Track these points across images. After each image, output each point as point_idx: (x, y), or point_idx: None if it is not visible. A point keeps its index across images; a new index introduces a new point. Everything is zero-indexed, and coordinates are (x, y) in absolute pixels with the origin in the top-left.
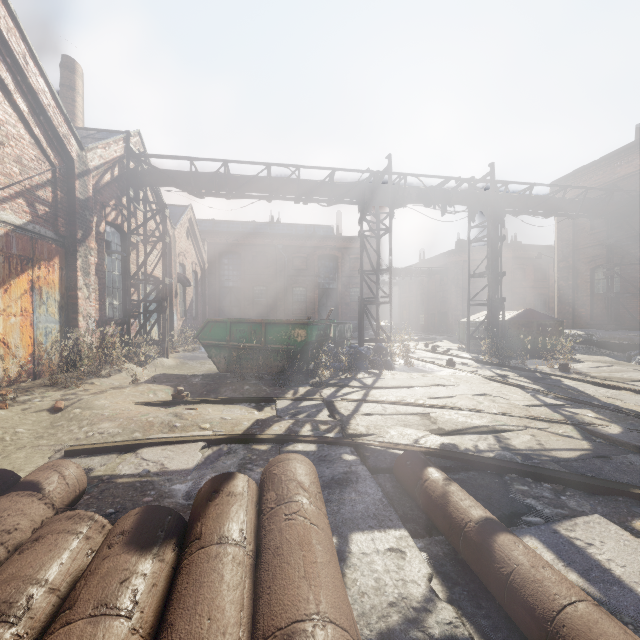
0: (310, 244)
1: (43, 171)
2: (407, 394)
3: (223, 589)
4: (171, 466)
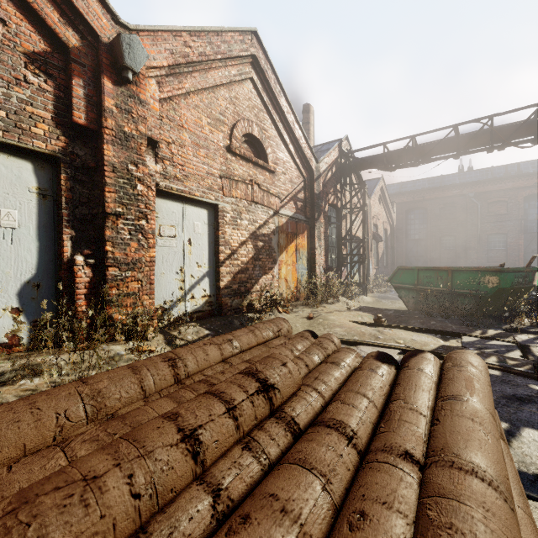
0: (512, 186)
1: (300, 182)
2: None
3: (421, 381)
4: None
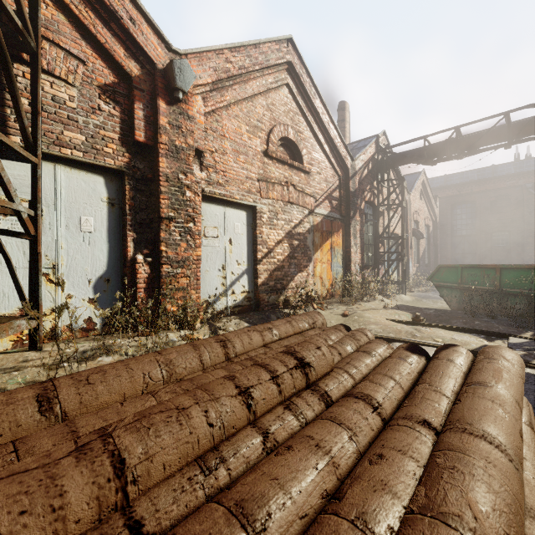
0: None
1: (335, 181)
2: None
3: (449, 369)
4: None
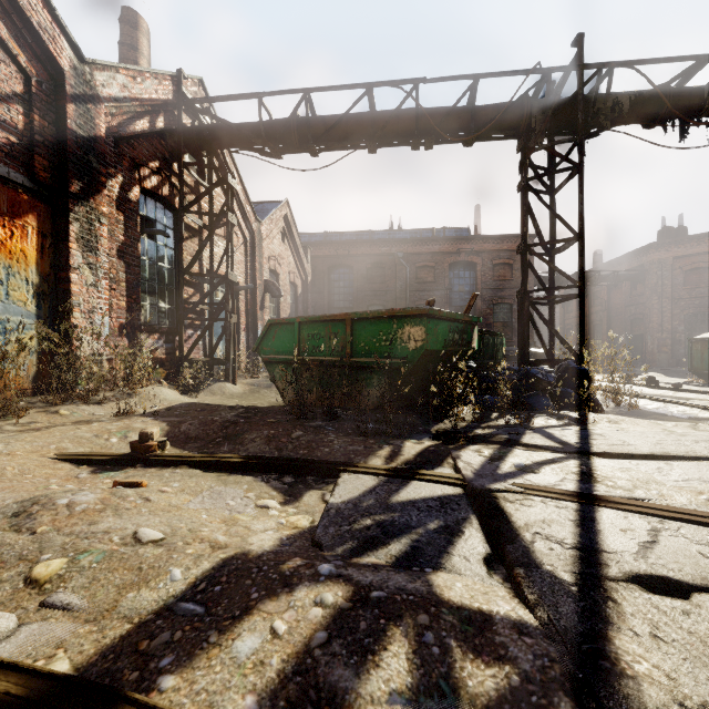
0: (439, 249)
1: (4, 77)
2: None
3: None
4: None
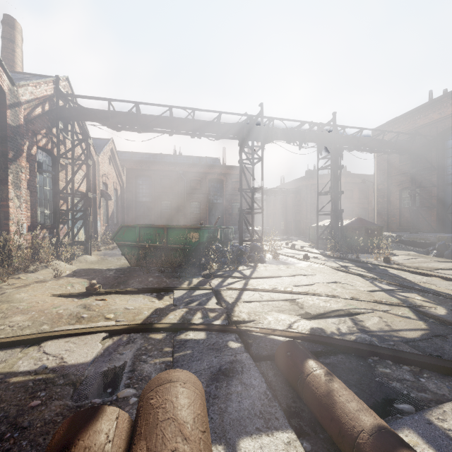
0: (203, 171)
1: None
2: (277, 283)
3: None
4: (70, 360)
